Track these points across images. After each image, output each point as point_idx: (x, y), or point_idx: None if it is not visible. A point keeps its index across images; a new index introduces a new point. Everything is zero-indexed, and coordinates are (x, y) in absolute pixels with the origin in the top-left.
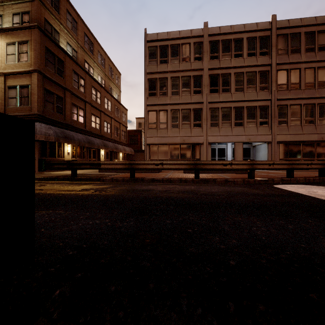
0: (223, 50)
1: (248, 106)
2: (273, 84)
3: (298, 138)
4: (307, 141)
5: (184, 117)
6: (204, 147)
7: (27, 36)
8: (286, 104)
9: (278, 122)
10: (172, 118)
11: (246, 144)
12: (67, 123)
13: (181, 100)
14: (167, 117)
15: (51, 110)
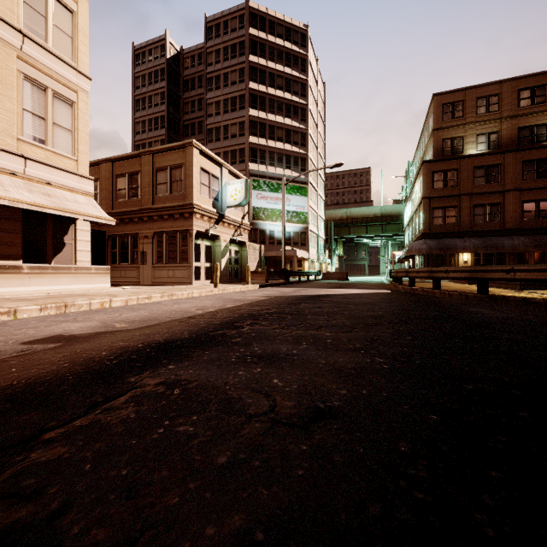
0: None
1: None
2: None
3: None
4: None
5: None
6: None
7: (421, 172)
8: None
9: None
10: None
11: None
12: (461, 231)
13: None
14: None
15: (440, 224)
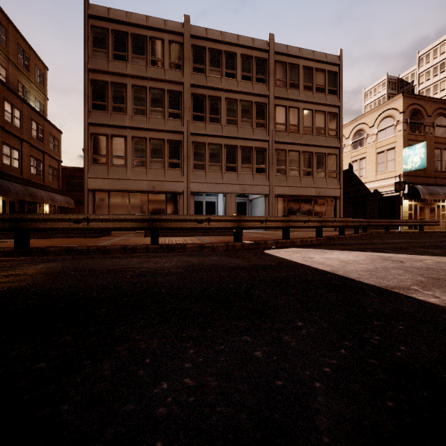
0: (211, 63)
1: (243, 146)
2: (271, 122)
3: (297, 192)
4: (306, 196)
5: (154, 151)
6: (184, 198)
7: None
8: (284, 149)
9: (276, 170)
10: (135, 151)
11: (241, 198)
12: None
13: (149, 124)
14: (126, 148)
15: None
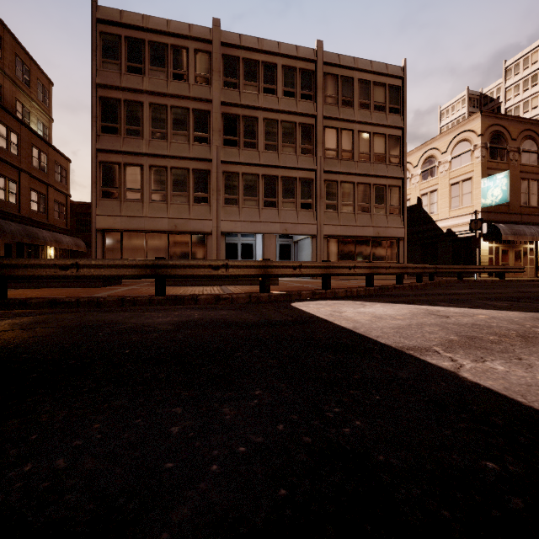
0: (246, 76)
1: (284, 177)
2: (320, 147)
3: (351, 232)
4: (362, 237)
5: (176, 183)
6: (213, 240)
7: None
8: (335, 180)
9: (325, 205)
10: (154, 182)
11: (285, 239)
12: None
13: (171, 151)
14: (142, 179)
15: None
